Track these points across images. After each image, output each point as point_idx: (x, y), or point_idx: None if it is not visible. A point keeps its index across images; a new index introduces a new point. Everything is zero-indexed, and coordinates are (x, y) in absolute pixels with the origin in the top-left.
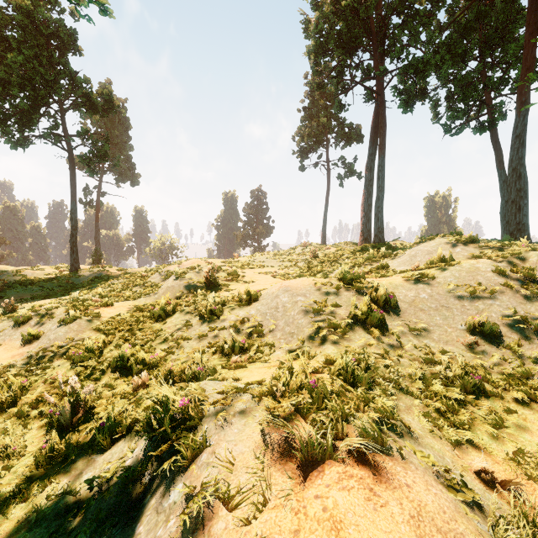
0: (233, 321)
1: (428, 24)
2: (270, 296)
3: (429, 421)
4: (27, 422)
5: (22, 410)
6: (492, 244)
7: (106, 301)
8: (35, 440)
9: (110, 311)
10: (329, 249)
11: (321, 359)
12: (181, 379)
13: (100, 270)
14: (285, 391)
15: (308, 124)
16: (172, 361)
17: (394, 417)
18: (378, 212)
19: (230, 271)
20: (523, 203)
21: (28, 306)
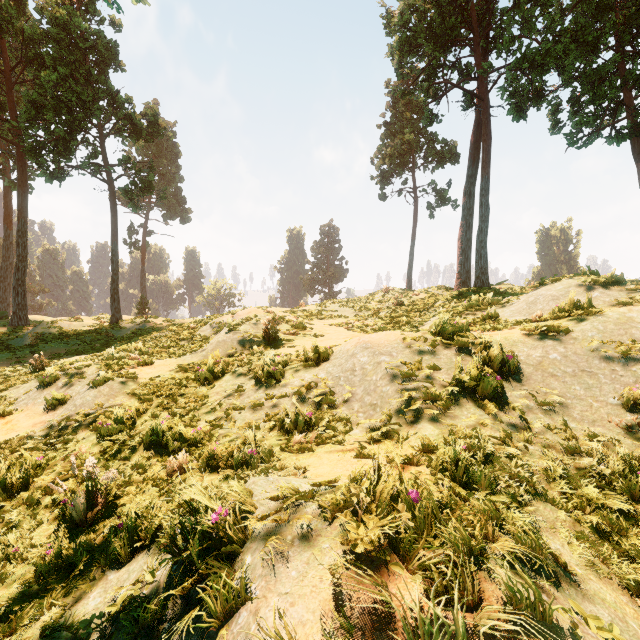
0: (296, 387)
1: (547, 6)
2: (344, 354)
3: (587, 548)
4: (37, 513)
5: (32, 497)
6: None
7: (145, 358)
8: (43, 539)
9: (149, 371)
10: (418, 295)
11: (416, 443)
12: (228, 464)
13: (144, 321)
14: (370, 505)
15: (390, 143)
16: (219, 437)
17: (543, 551)
18: (481, 248)
19: (295, 323)
20: None
21: (59, 363)
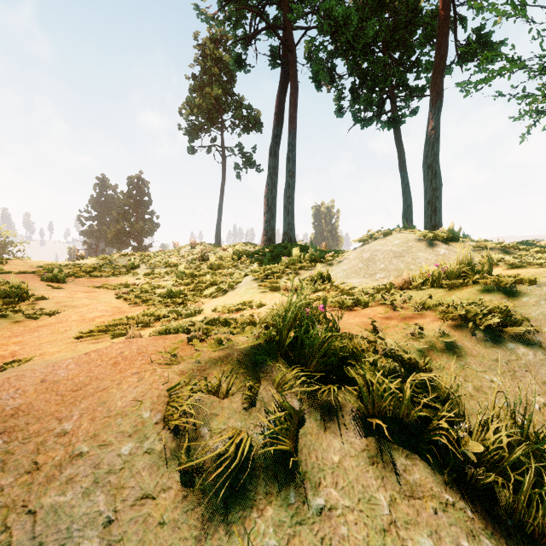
0: None
1: None
2: None
3: None
4: None
5: None
6: (489, 242)
7: None
8: None
9: None
10: (226, 249)
11: None
12: None
13: None
14: None
15: (198, 95)
16: None
17: None
18: (289, 203)
19: None
20: (438, 204)
21: None
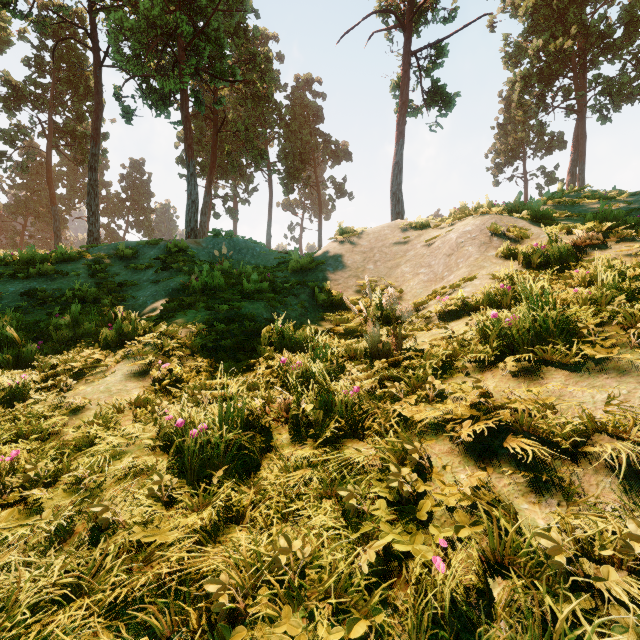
0: None
1: (627, 46)
2: None
3: None
4: None
5: None
6: None
7: None
8: None
9: None
10: None
11: None
12: None
13: None
14: None
15: (503, 141)
16: None
17: None
18: None
19: None
20: None
21: None
